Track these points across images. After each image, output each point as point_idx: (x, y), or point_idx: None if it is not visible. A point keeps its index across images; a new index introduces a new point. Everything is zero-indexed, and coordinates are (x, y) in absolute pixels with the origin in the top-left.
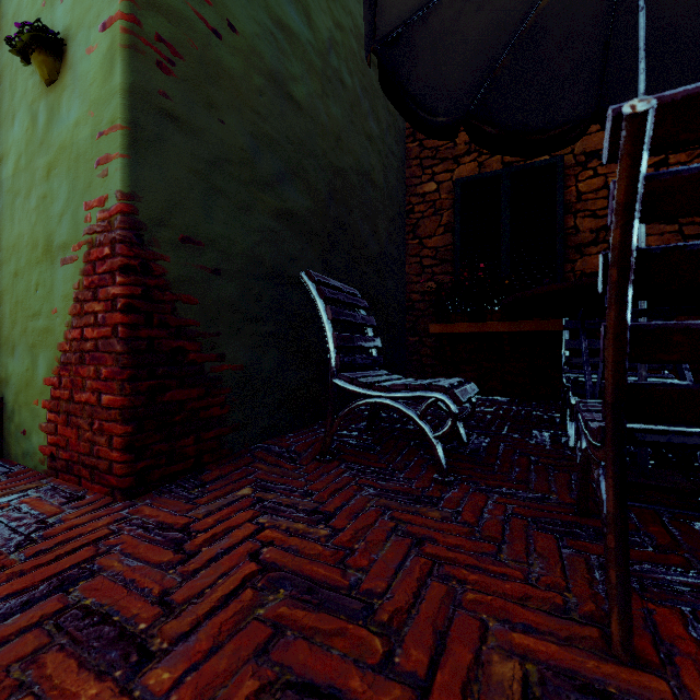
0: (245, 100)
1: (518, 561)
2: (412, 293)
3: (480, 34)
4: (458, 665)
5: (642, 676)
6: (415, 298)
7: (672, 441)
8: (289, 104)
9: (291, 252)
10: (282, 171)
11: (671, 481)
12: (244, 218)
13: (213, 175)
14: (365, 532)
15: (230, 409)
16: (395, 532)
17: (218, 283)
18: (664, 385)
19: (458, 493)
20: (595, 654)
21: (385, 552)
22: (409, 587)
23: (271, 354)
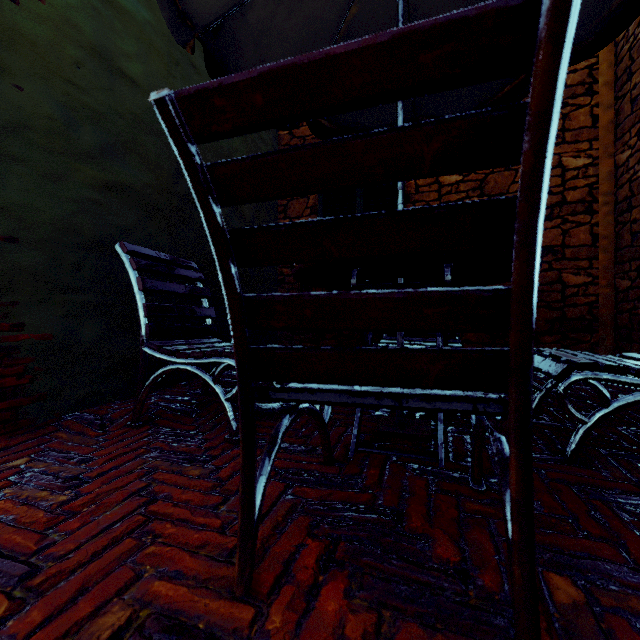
0: (55, 69)
1: (231, 511)
2: (284, 268)
3: (298, 36)
4: (70, 621)
5: (240, 608)
6: (285, 272)
7: (291, 398)
8: (120, 79)
9: (123, 224)
10: (110, 144)
11: (417, 430)
12: (53, 187)
13: (6, 141)
14: (108, 494)
15: (32, 379)
16: (139, 492)
17: (13, 251)
18: (281, 349)
19: (238, 451)
20: (217, 592)
21: (108, 514)
22: (97, 547)
23: (94, 324)
